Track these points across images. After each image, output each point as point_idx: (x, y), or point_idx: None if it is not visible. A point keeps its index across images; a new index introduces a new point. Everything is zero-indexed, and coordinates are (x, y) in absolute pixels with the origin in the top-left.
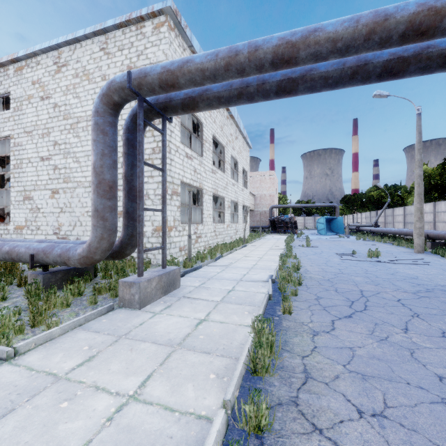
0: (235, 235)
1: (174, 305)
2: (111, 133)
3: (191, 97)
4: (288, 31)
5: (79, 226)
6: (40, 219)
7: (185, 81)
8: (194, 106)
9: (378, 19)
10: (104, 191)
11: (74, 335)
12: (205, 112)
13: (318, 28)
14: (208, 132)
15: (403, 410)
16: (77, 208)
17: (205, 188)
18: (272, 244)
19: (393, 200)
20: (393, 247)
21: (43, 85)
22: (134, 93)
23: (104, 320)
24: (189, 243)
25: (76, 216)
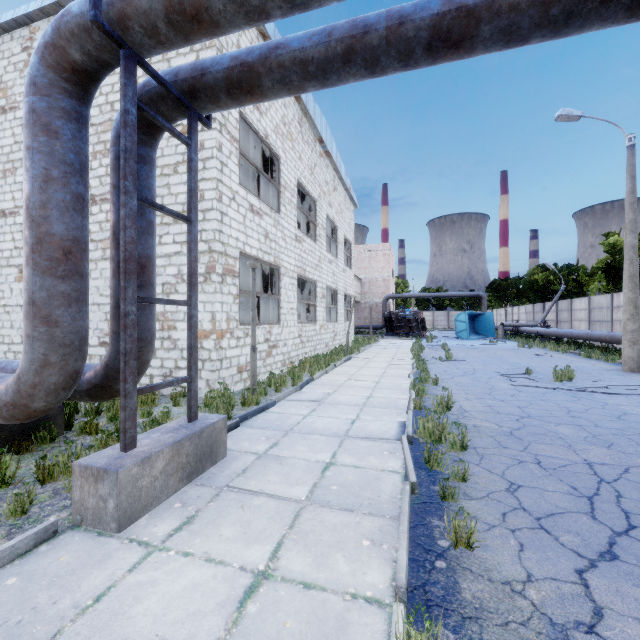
0: (332, 340)
1: (202, 516)
2: (69, 134)
3: (246, 64)
4: None
5: None
6: (0, 317)
7: (222, 1)
8: (251, 84)
9: None
10: (49, 260)
11: None
12: (284, 140)
13: None
14: (288, 173)
15: None
16: None
17: (285, 265)
18: (392, 356)
19: (567, 287)
20: (582, 360)
21: (5, 87)
22: (111, 36)
23: (11, 582)
24: (253, 361)
25: None
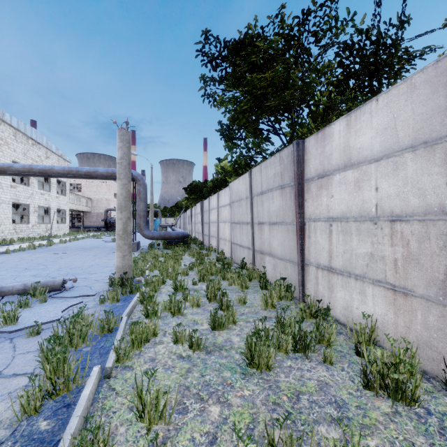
0: (45, 232)
1: None
2: None
3: None
4: (3, 164)
5: None
6: None
7: None
8: None
9: (30, 168)
10: None
11: None
12: (2, 146)
13: (12, 166)
14: (5, 159)
15: (8, 259)
16: None
17: (3, 199)
18: None
19: None
20: None
21: None
22: None
23: None
24: None
25: None
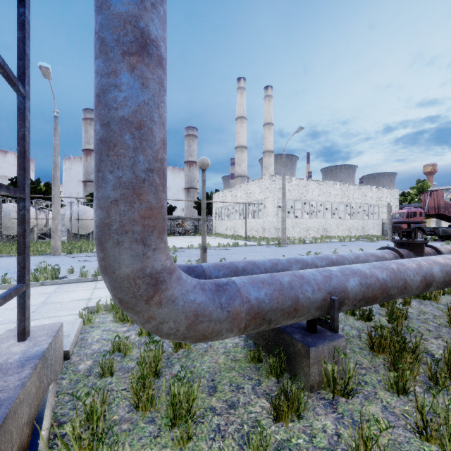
0: None
1: None
2: None
3: None
4: None
5: None
6: None
7: None
8: None
9: None
10: None
11: (64, 330)
12: None
13: None
14: None
15: None
16: None
17: None
18: None
19: None
20: None
21: None
22: None
23: None
24: None
25: None
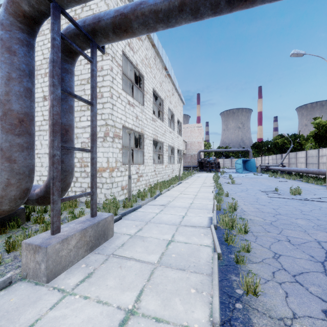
0: (171, 173)
1: (97, 272)
2: (22, 53)
3: (123, 14)
4: None
5: None
6: None
7: None
8: (126, 26)
9: None
10: (10, 124)
11: None
12: (146, 67)
13: None
14: (148, 85)
15: None
16: None
17: (146, 133)
18: (203, 181)
19: (293, 146)
20: (304, 183)
21: None
22: None
23: None
24: (129, 183)
25: None
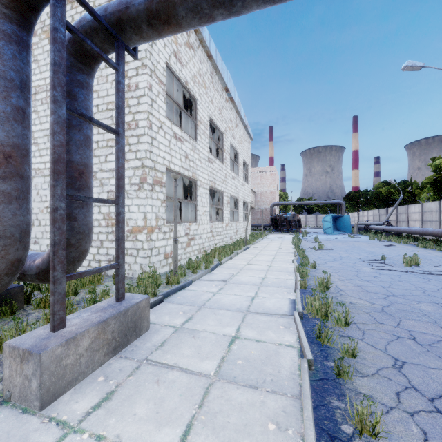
0: (235, 235)
1: (121, 391)
2: (9, 54)
3: None
4: None
5: (37, 225)
6: None
7: None
8: (168, 14)
9: None
10: None
11: None
12: (199, 87)
13: None
14: (203, 111)
15: None
16: (34, 202)
17: (200, 179)
18: (278, 246)
19: (403, 197)
20: (420, 249)
21: None
22: None
23: None
24: (175, 250)
25: (33, 213)
